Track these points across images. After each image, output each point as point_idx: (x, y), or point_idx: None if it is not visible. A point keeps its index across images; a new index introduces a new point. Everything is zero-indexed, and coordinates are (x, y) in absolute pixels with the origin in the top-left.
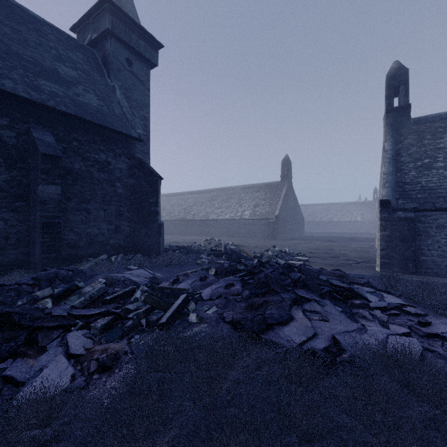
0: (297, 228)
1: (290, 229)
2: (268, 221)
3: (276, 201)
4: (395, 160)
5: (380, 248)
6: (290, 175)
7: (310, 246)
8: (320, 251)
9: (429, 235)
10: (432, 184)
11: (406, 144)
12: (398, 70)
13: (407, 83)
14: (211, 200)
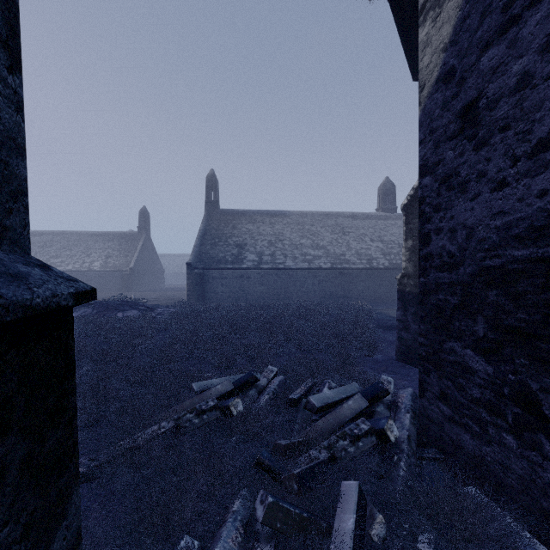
0: (157, 280)
1: (149, 281)
2: (122, 273)
3: (132, 253)
4: (203, 237)
5: (187, 290)
6: (148, 227)
7: (159, 295)
8: (163, 297)
9: (209, 282)
10: (214, 255)
11: (212, 227)
12: (212, 177)
13: (216, 187)
14: (44, 246)
